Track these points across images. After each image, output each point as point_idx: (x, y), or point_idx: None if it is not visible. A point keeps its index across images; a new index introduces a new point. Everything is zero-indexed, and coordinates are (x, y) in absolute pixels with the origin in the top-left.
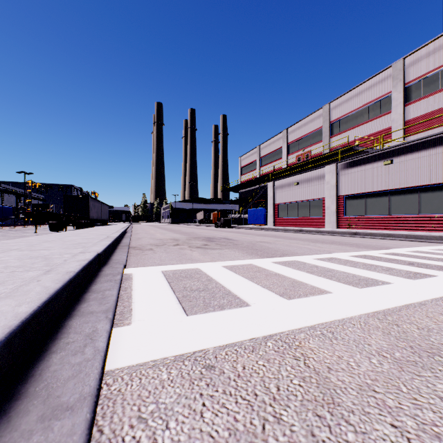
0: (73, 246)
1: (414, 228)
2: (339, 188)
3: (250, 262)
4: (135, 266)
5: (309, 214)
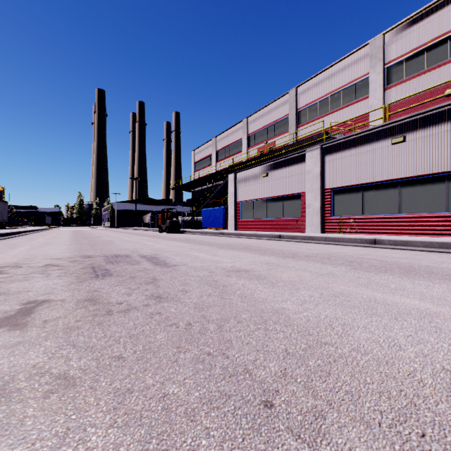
0: None
1: (439, 232)
2: (324, 179)
3: None
4: None
5: (282, 215)
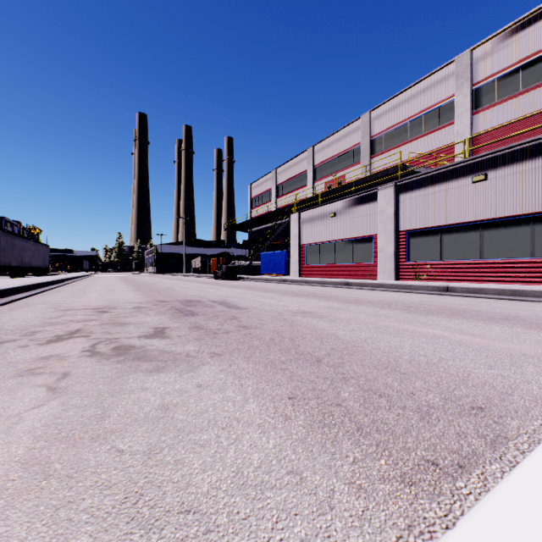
0: None
1: (523, 279)
2: (399, 220)
3: None
4: None
5: (352, 260)
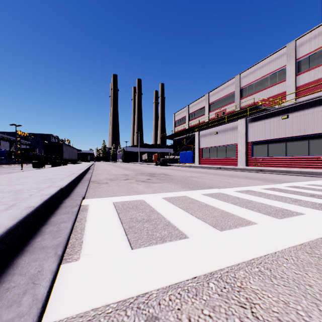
0: (43, 181)
1: (304, 166)
2: (248, 136)
3: (184, 194)
4: (92, 198)
5: (225, 156)
